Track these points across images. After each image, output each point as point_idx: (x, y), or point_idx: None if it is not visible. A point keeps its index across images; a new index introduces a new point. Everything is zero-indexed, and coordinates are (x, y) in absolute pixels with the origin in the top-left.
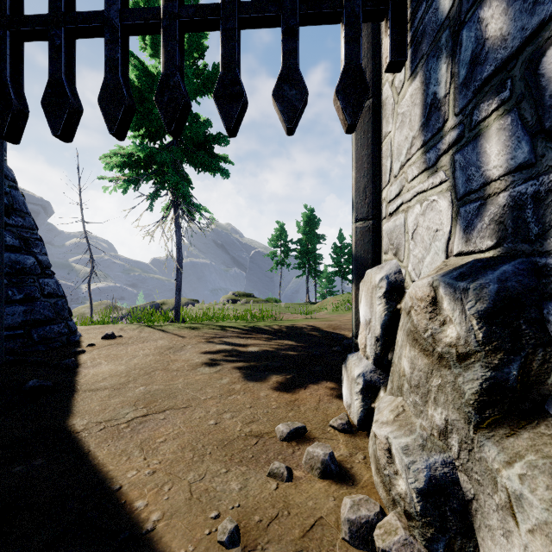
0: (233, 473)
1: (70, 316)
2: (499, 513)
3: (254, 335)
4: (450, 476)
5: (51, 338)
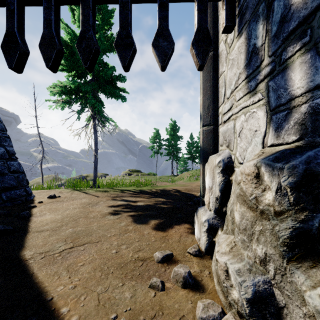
0: (126, 286)
1: (27, 185)
2: (305, 319)
3: (140, 195)
4: (269, 291)
5: (15, 198)
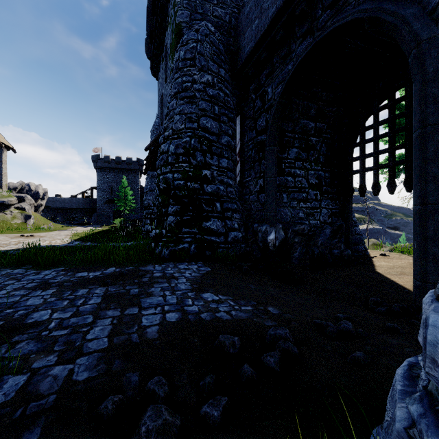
0: None
1: (364, 244)
2: None
3: None
4: None
5: (358, 251)
